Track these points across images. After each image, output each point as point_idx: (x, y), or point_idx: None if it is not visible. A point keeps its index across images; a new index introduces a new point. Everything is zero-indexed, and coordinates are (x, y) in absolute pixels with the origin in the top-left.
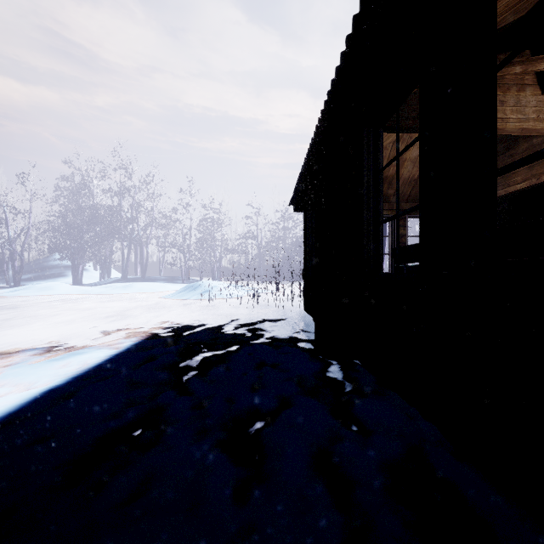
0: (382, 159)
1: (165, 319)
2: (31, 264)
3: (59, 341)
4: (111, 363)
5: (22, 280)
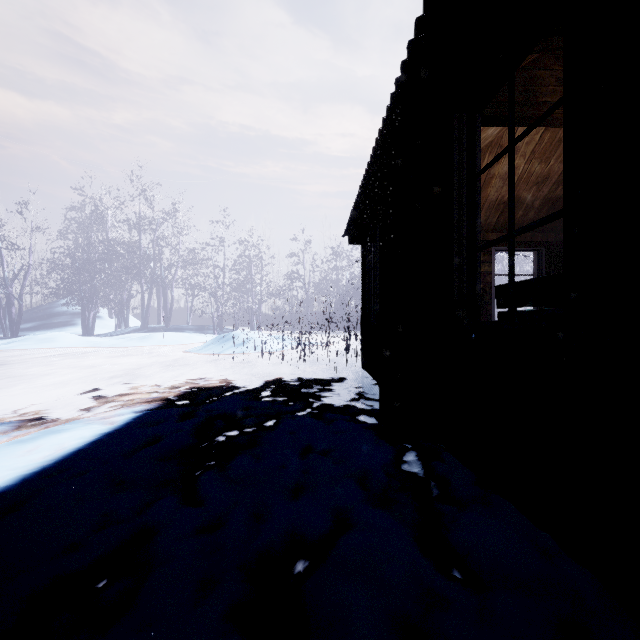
0: (479, 158)
1: (185, 380)
2: (34, 311)
3: (39, 412)
4: (96, 448)
5: (23, 330)
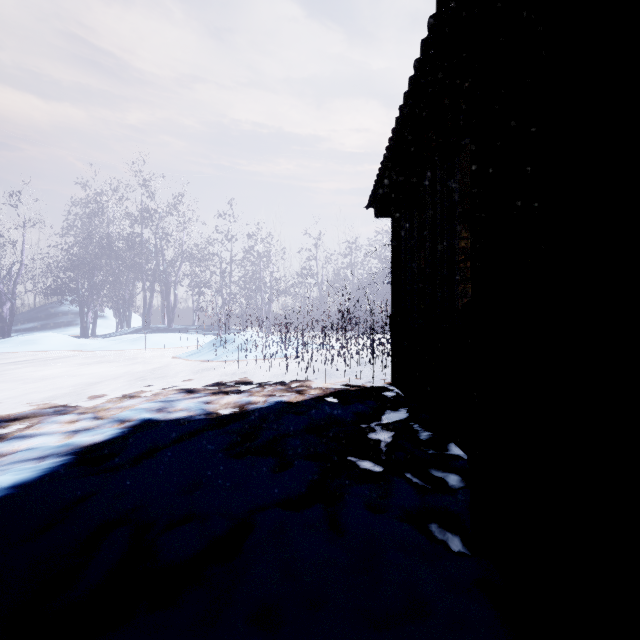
0: None
1: (141, 406)
2: (37, 310)
3: None
4: None
5: (23, 330)
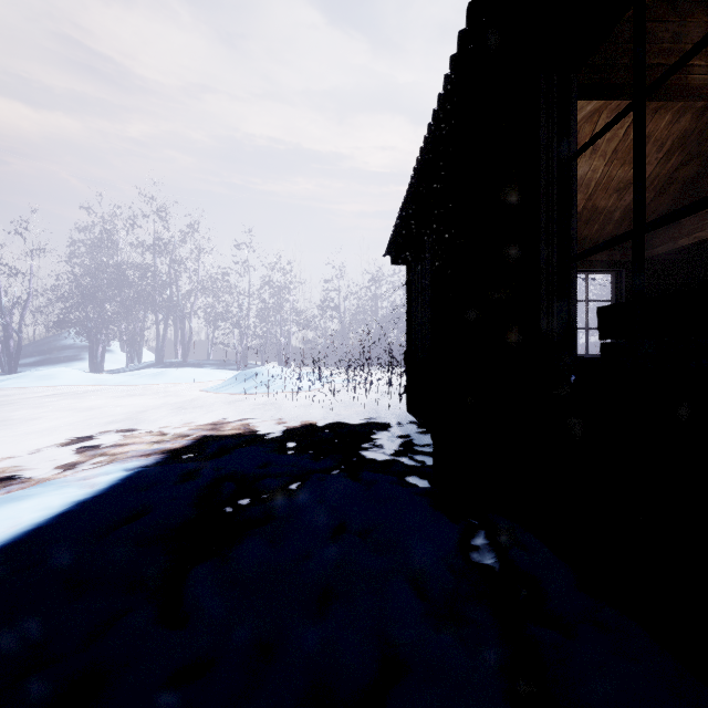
0: (575, 134)
1: (196, 426)
2: (38, 344)
3: (7, 469)
4: (61, 525)
5: (24, 366)
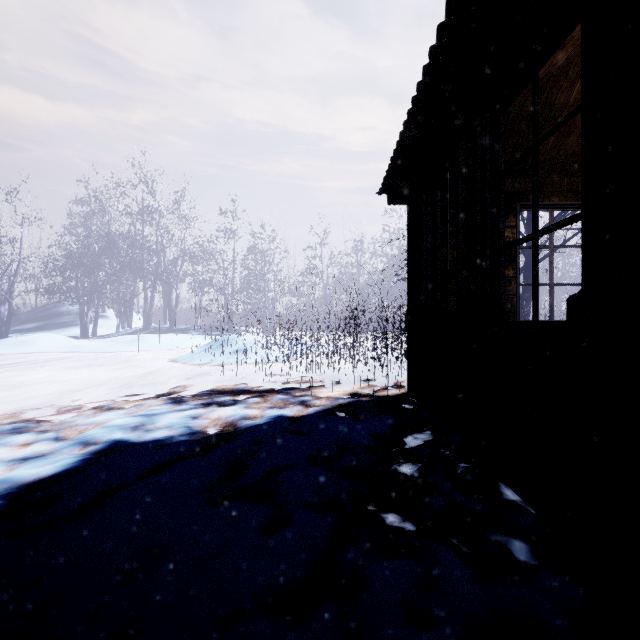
0: None
1: (116, 421)
2: (39, 310)
3: None
4: None
5: (24, 331)
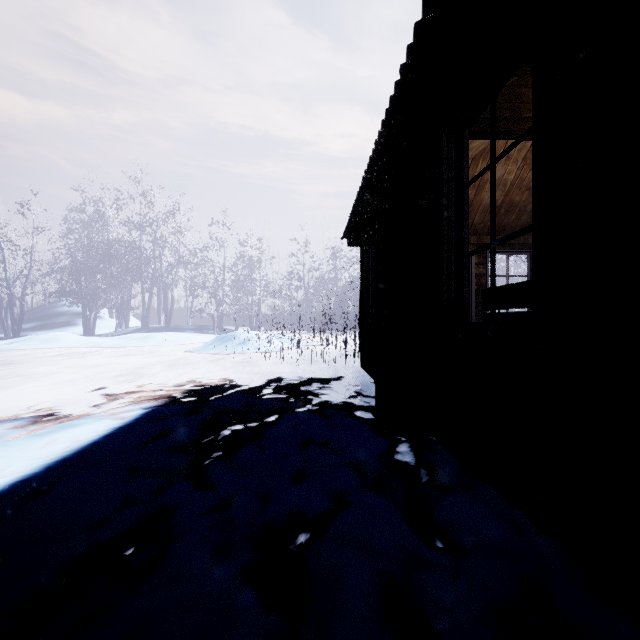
0: (467, 171)
1: (188, 378)
2: (35, 311)
3: (51, 408)
4: (111, 440)
5: (24, 330)
